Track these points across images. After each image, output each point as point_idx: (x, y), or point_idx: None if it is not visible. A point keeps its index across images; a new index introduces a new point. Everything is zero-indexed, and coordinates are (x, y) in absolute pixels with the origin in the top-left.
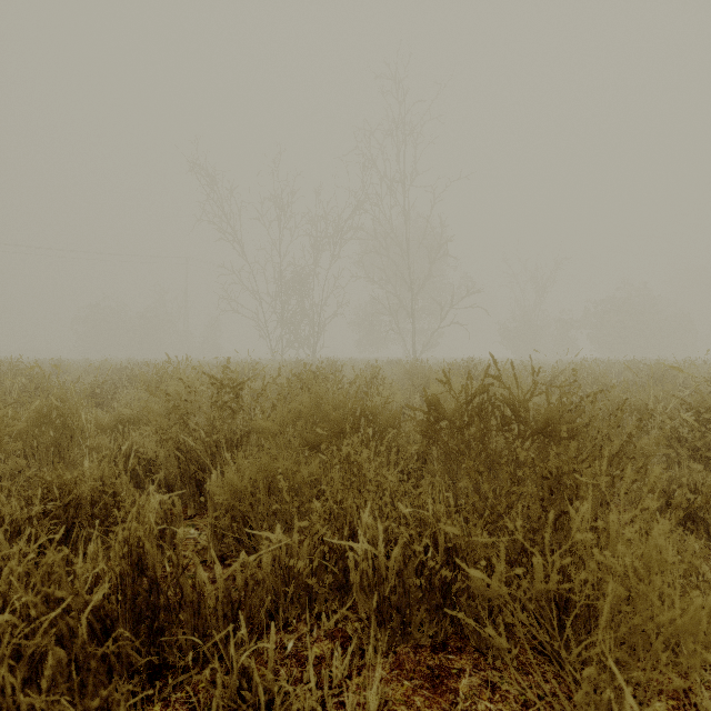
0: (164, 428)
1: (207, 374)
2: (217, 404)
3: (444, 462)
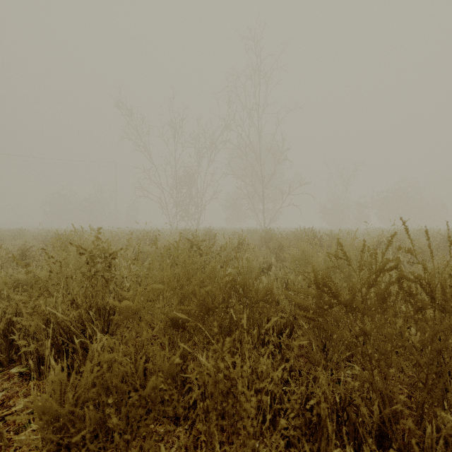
0: (23, 302)
1: (73, 245)
2: (86, 275)
3: (312, 329)
